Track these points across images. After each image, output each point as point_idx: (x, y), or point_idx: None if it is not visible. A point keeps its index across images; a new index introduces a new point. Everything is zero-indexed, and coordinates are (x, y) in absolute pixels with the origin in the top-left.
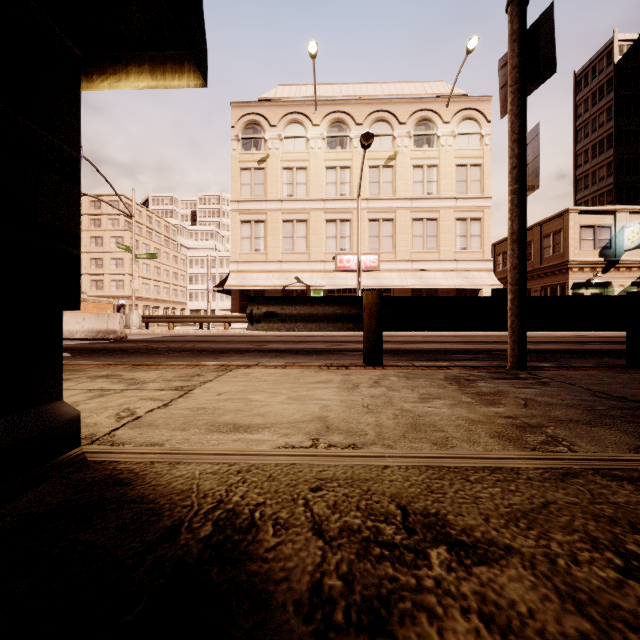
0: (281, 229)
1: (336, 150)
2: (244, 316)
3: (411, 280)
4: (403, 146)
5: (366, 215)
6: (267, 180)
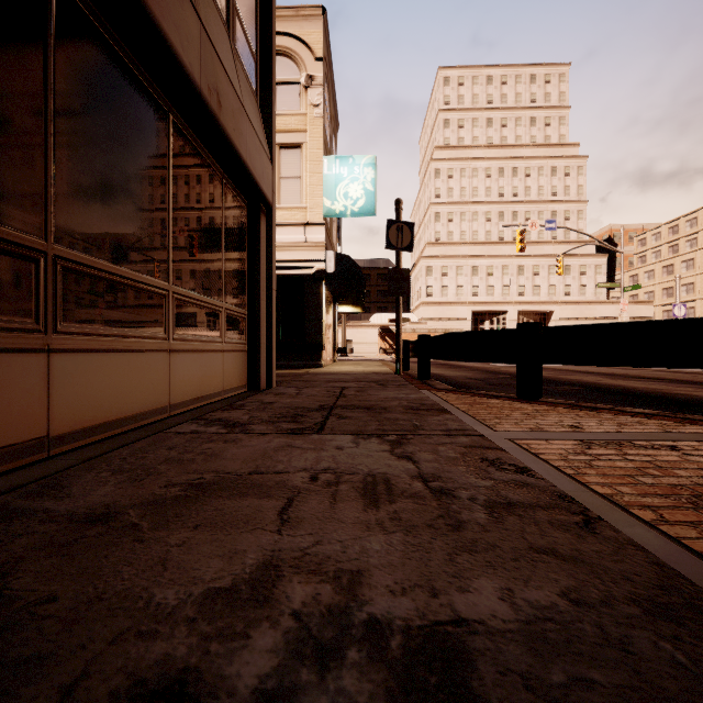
0: None
1: None
2: None
3: None
4: None
5: None
6: None
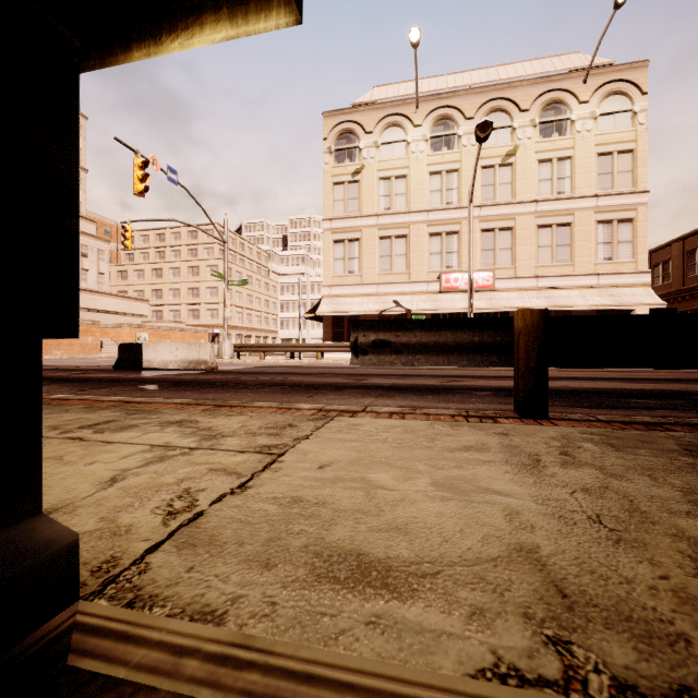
0: (377, 247)
1: (441, 152)
2: (337, 345)
3: (536, 300)
4: (525, 138)
5: (478, 225)
6: (362, 194)
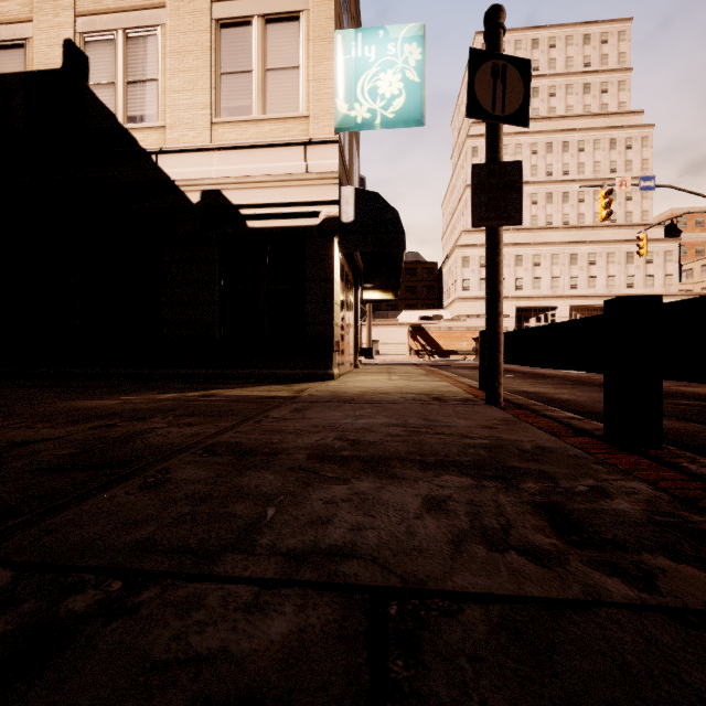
0: None
1: None
2: None
3: None
4: None
5: None
6: None
